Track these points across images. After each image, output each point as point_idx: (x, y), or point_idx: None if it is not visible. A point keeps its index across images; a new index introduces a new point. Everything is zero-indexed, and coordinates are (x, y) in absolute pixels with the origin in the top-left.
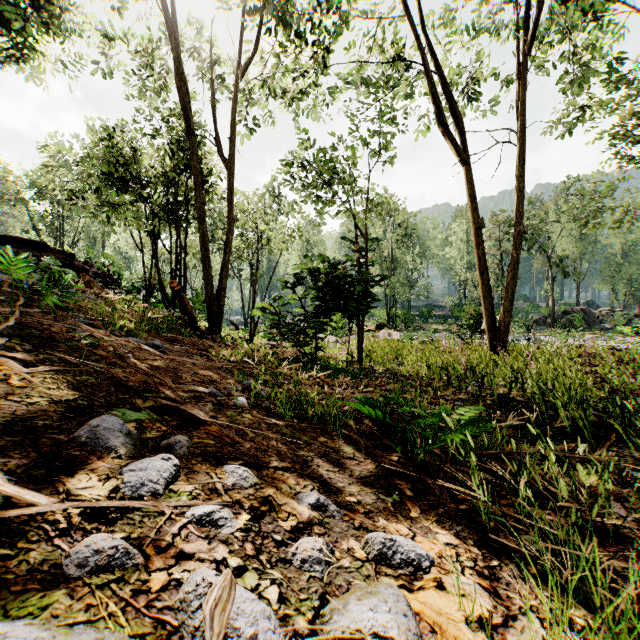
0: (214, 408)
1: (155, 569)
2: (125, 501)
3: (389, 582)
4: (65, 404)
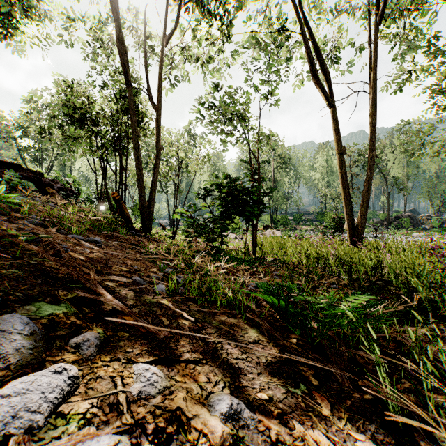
0: (135, 296)
1: None
2: None
3: None
4: None
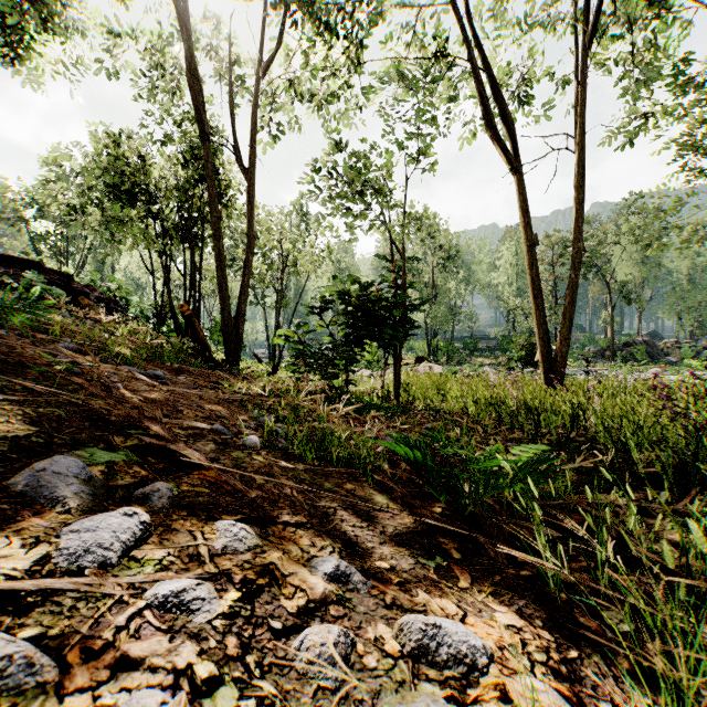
0: (217, 448)
1: (73, 689)
2: (47, 579)
3: (432, 691)
4: (12, 442)
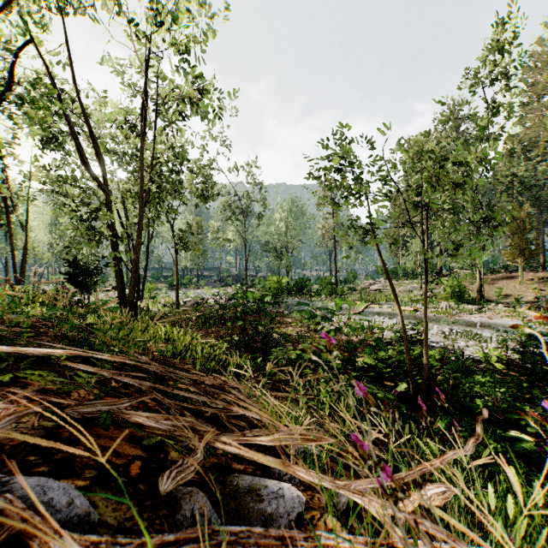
0: None
1: None
2: None
3: None
4: None
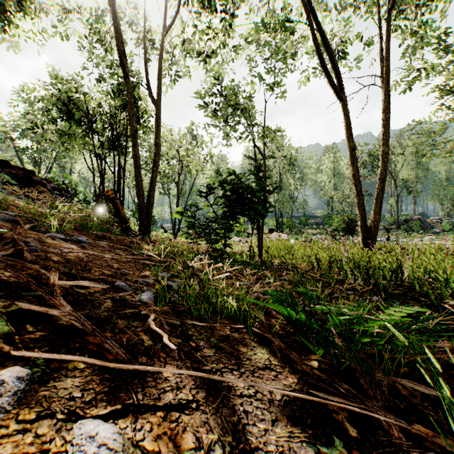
0: (113, 306)
1: None
2: None
3: None
4: None
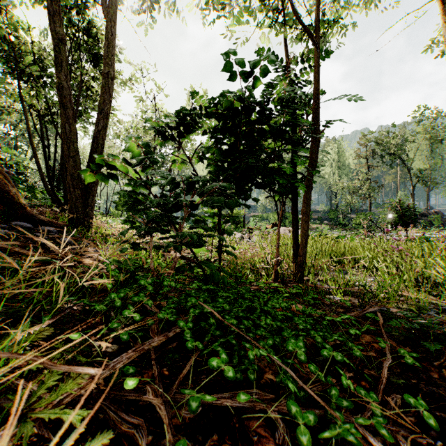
0: None
1: None
2: None
3: None
4: None
